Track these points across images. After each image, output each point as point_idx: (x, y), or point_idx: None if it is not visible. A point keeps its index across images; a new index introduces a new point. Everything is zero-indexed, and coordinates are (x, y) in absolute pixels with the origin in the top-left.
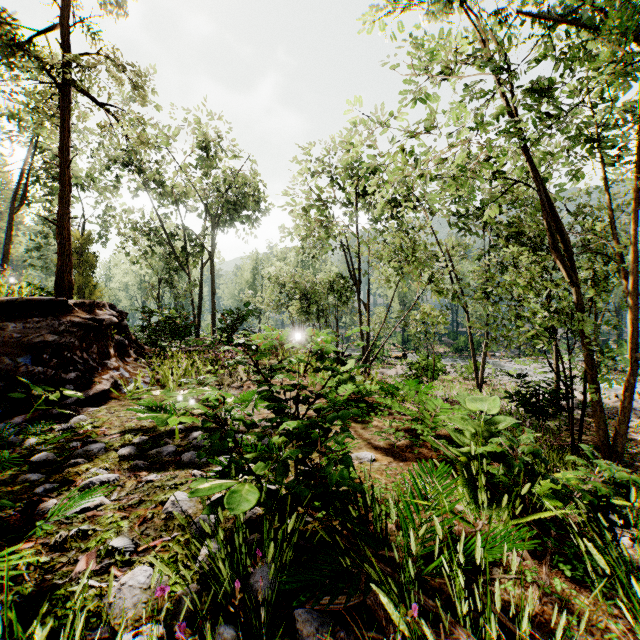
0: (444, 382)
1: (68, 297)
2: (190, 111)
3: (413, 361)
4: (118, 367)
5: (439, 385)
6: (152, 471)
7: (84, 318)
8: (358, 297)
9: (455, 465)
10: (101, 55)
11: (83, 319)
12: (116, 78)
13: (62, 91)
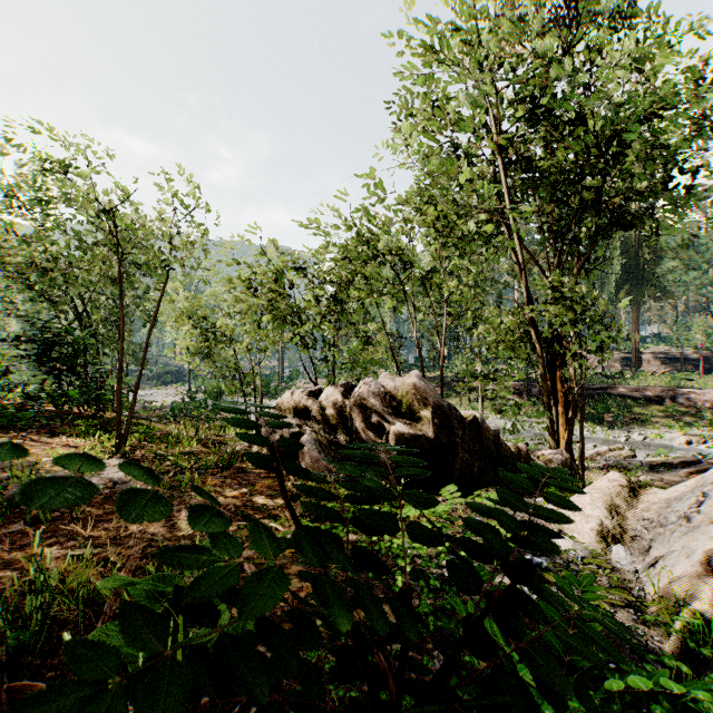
0: None
1: None
2: None
3: None
4: None
5: None
6: None
7: None
8: None
9: None
10: None
11: None
12: None
13: None
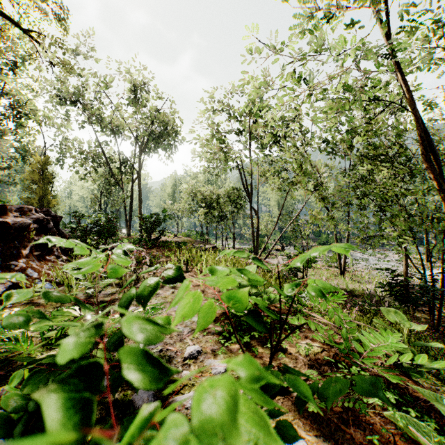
0: (314, 269)
1: None
2: (122, 62)
3: (289, 252)
4: (26, 268)
5: (311, 272)
6: None
7: None
8: (250, 205)
9: None
10: None
11: None
12: (41, 9)
13: None
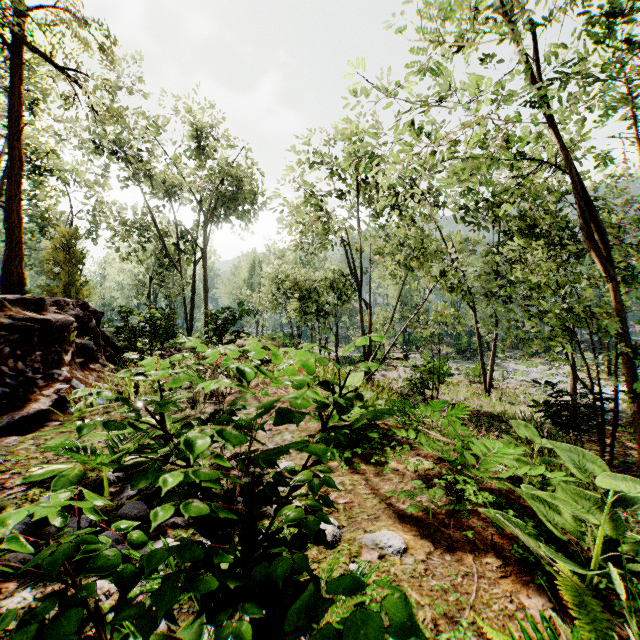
0: (449, 385)
1: (18, 293)
2: (180, 98)
3: (415, 362)
4: (70, 378)
5: (445, 389)
6: (29, 579)
7: (19, 318)
8: (359, 296)
9: (541, 565)
10: (60, 8)
11: (17, 320)
12: (81, 39)
13: (11, 48)
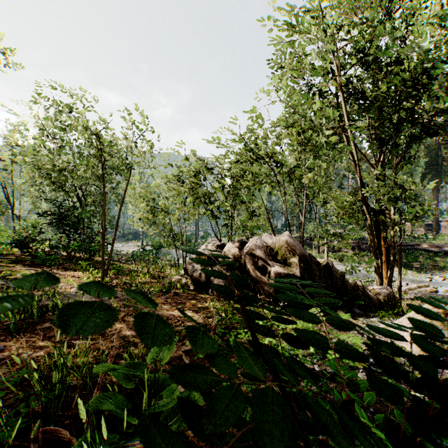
0: None
1: None
2: None
3: None
4: None
5: None
6: None
7: None
8: (13, 213)
9: None
10: None
11: None
12: None
13: None
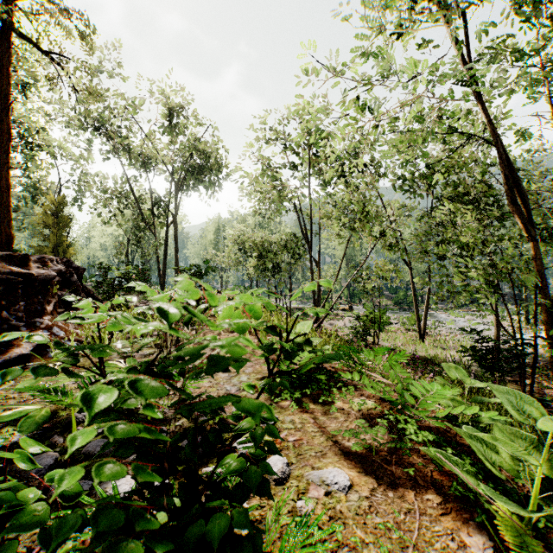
0: (388, 333)
1: (7, 251)
2: (154, 82)
3: (359, 313)
4: (51, 326)
5: (384, 336)
6: None
7: (4, 272)
8: (310, 255)
9: (479, 502)
10: None
11: (2, 273)
12: (64, 27)
13: (1, 34)
